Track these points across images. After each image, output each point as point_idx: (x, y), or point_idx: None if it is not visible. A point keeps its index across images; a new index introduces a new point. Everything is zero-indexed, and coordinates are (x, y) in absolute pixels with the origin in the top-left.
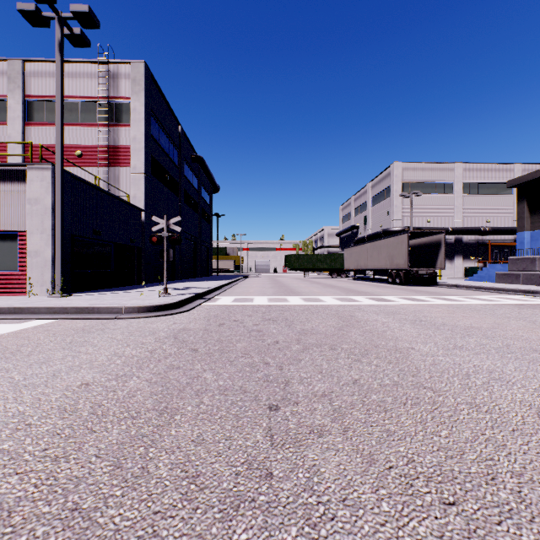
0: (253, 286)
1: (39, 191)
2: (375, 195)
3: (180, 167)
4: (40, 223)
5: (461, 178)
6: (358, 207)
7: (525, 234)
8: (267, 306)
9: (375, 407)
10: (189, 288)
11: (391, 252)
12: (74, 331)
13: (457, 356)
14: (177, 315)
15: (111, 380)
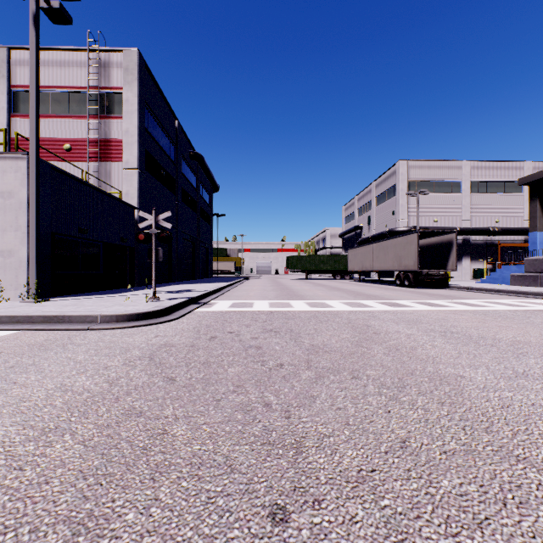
0: (253, 289)
1: (13, 184)
2: (379, 194)
3: (177, 164)
4: (14, 219)
5: (470, 176)
6: (361, 207)
7: (537, 234)
8: (269, 313)
9: (456, 512)
10: (184, 291)
11: (400, 253)
12: (28, 347)
13: (529, 390)
14: (163, 325)
15: (29, 440)
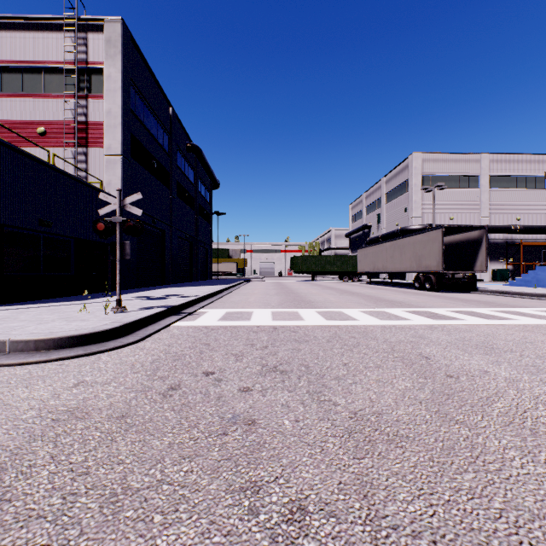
0: (254, 292)
1: None
2: (389, 191)
3: (171, 155)
4: None
5: (488, 170)
6: (370, 205)
7: None
8: (271, 330)
9: None
10: (169, 296)
11: (419, 252)
12: None
13: None
14: (107, 355)
15: None
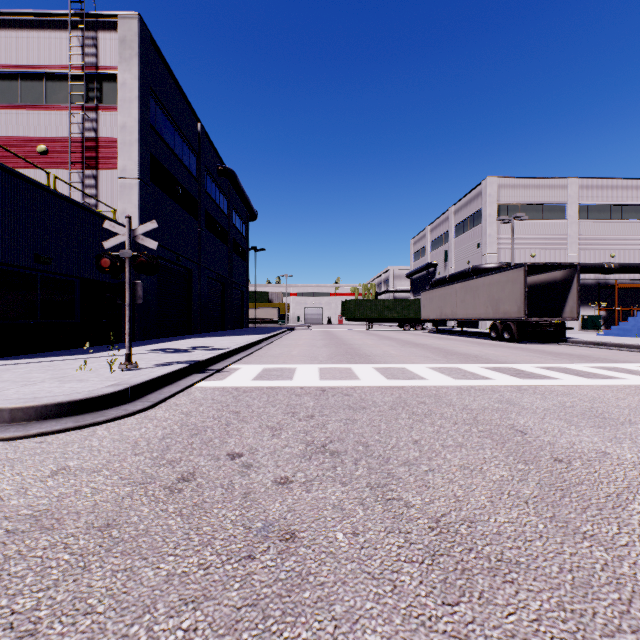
0: (298, 343)
1: None
2: (459, 222)
3: (199, 179)
4: None
5: (577, 198)
6: (435, 240)
7: None
8: (318, 392)
9: None
10: (195, 348)
11: (496, 295)
12: None
13: None
14: (105, 429)
15: None
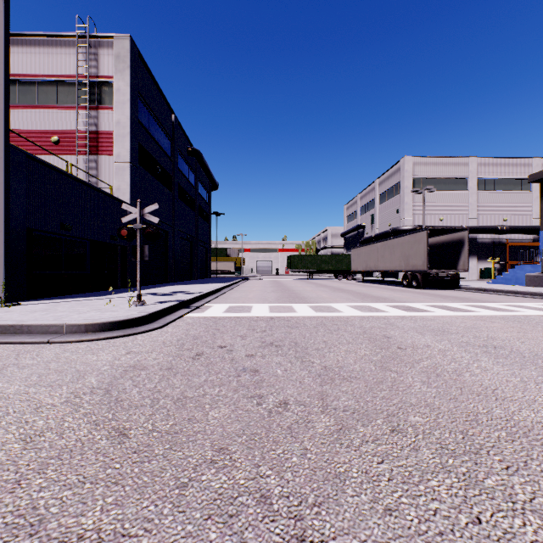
0: (253, 290)
1: None
2: (383, 192)
3: (173, 159)
4: None
5: (476, 173)
6: (364, 206)
7: None
8: (269, 319)
9: None
10: (177, 293)
11: (407, 252)
12: None
13: None
14: (141, 336)
15: None
